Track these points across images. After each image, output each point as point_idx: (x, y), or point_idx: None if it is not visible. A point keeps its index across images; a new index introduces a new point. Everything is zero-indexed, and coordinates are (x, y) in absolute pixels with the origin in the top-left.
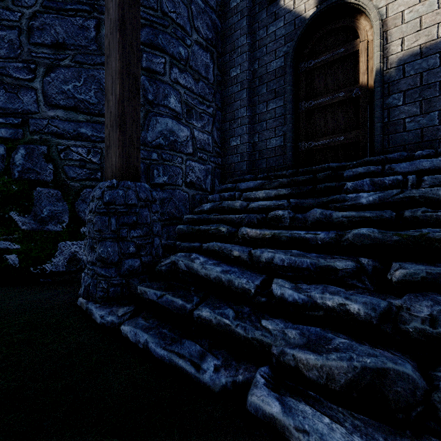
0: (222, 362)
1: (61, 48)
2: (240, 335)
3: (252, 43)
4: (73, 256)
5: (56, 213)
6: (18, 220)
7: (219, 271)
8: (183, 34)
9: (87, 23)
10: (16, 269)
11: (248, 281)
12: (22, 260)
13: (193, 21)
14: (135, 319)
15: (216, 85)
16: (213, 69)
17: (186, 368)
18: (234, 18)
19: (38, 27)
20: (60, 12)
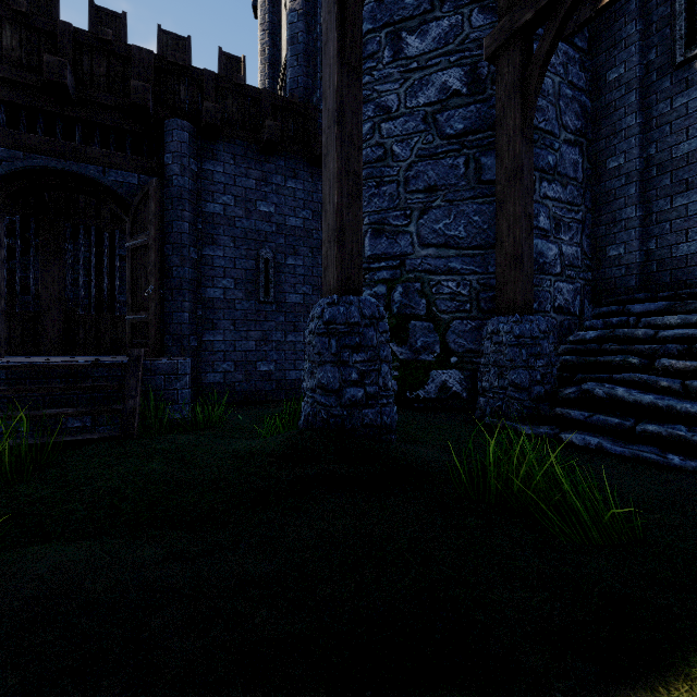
0: (683, 458)
1: (433, 191)
2: (696, 443)
3: (645, 122)
4: (443, 385)
5: (429, 344)
6: (396, 351)
7: (652, 398)
8: (551, 139)
9: (456, 162)
10: (395, 394)
11: (692, 406)
12: (399, 386)
13: (561, 118)
14: (570, 431)
15: (585, 183)
16: (582, 163)
17: (652, 457)
18: (614, 94)
19: (413, 177)
20: (432, 158)
